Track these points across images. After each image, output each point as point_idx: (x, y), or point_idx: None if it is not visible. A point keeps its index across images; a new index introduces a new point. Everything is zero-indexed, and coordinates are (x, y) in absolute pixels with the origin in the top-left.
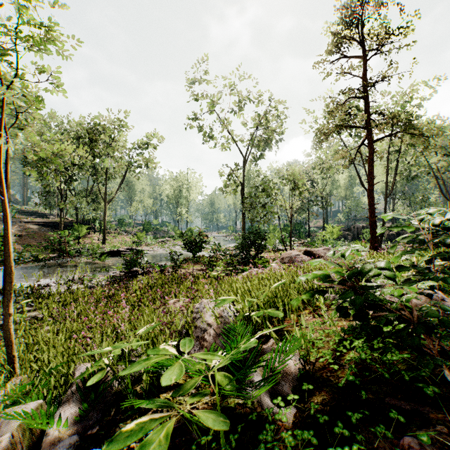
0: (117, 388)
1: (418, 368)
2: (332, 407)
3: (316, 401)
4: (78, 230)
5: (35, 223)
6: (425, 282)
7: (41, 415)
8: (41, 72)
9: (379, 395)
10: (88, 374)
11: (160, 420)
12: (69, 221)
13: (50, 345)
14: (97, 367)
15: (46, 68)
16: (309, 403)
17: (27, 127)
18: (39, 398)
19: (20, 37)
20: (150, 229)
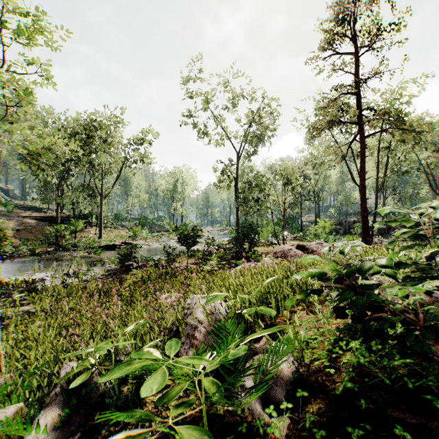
0: (104, 388)
1: (421, 374)
2: (329, 418)
3: (311, 410)
4: (75, 225)
5: (33, 217)
6: (431, 281)
7: (17, 423)
8: (30, 63)
9: (380, 405)
10: (73, 374)
11: (138, 437)
12: (66, 216)
13: (40, 341)
14: (82, 367)
15: (35, 60)
16: (304, 412)
17: (19, 121)
18: (20, 400)
19: (5, 26)
20: (146, 223)
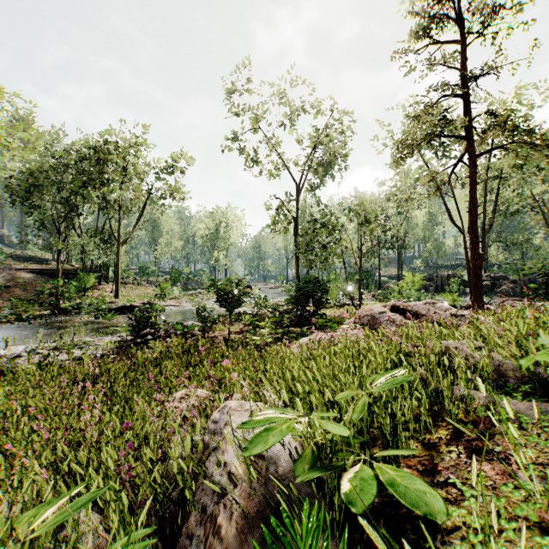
0: None
1: None
2: None
3: None
4: (84, 280)
5: (30, 270)
6: None
7: None
8: None
9: None
10: None
11: None
12: (74, 269)
13: None
14: None
15: None
16: None
17: None
18: None
19: None
20: (179, 279)
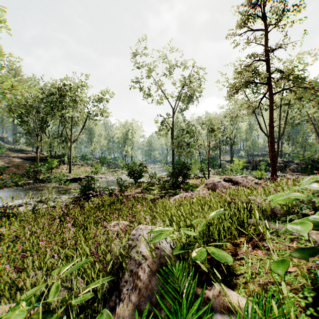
0: None
1: None
2: None
3: None
4: (51, 163)
5: (20, 157)
6: None
7: None
8: None
9: None
10: None
11: None
12: (45, 156)
13: None
14: None
15: None
16: None
17: None
18: None
19: None
20: (105, 162)
